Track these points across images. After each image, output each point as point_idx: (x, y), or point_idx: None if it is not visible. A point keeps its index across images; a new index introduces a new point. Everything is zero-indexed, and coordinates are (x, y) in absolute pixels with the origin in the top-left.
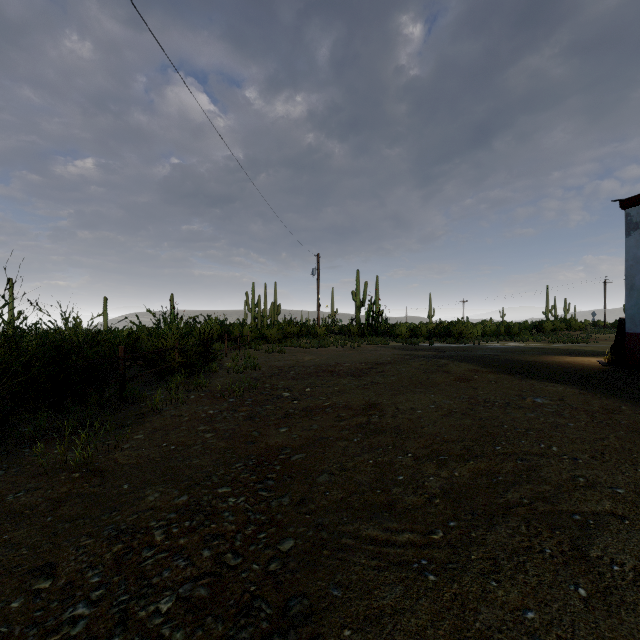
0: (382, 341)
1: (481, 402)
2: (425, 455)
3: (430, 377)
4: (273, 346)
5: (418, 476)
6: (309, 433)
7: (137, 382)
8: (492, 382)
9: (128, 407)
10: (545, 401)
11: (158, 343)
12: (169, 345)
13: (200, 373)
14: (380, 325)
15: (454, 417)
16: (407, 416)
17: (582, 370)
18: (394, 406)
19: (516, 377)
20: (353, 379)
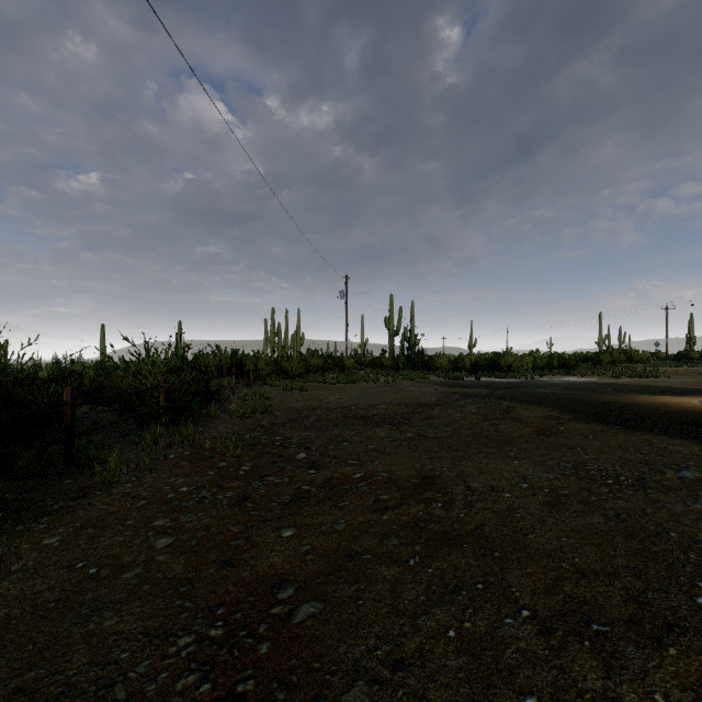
0: (420, 375)
1: (596, 476)
2: (556, 615)
3: (499, 428)
4: (292, 382)
5: (571, 701)
6: (330, 541)
7: (110, 431)
8: (589, 437)
9: (77, 473)
10: (696, 475)
11: (135, 381)
12: (150, 383)
13: (196, 418)
14: (417, 357)
15: (570, 509)
16: (489, 505)
17: (693, 416)
18: (463, 482)
19: (615, 428)
20: (393, 430)
